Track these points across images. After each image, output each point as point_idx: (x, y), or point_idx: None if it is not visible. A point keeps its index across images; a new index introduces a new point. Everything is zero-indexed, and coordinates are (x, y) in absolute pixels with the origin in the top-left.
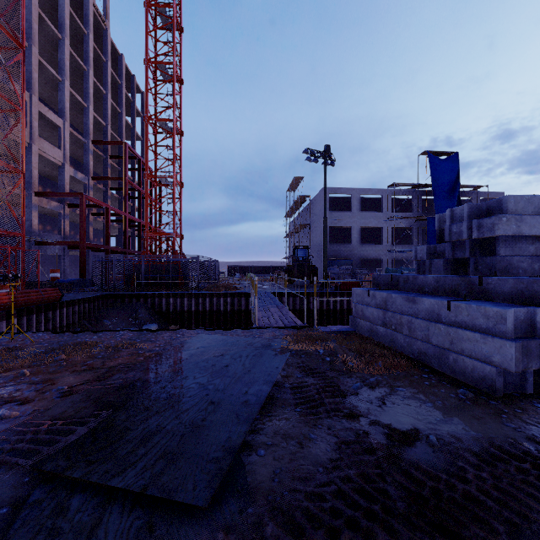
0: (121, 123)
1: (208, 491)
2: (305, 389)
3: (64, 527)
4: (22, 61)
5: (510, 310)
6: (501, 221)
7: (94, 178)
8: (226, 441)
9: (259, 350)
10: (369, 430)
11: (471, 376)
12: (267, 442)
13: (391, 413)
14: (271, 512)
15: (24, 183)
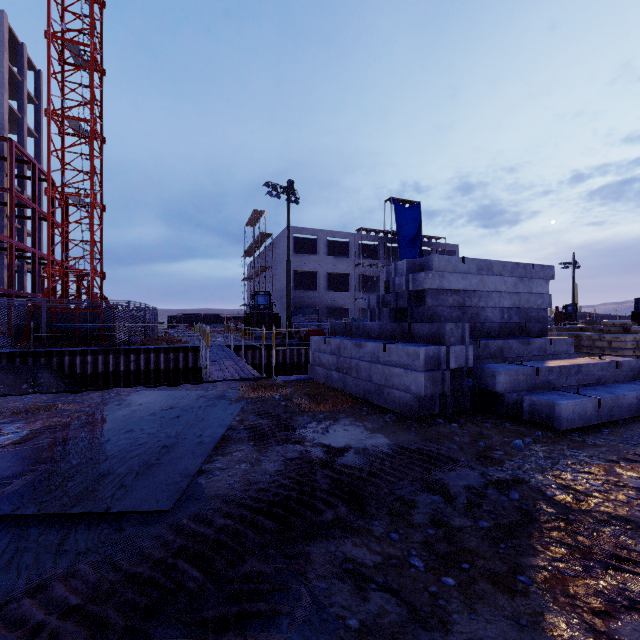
0: (2, 109)
1: (171, 501)
2: (259, 428)
3: (30, 546)
4: None
5: (422, 348)
6: (428, 276)
7: None
8: (183, 470)
9: (213, 401)
10: (311, 450)
11: (398, 405)
12: (222, 467)
13: (332, 437)
14: (226, 505)
15: None
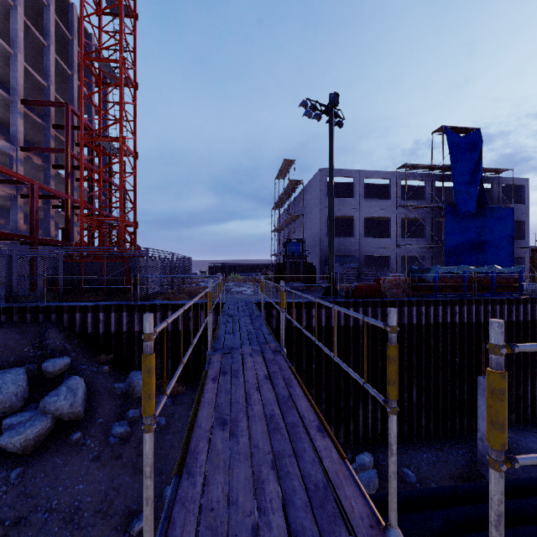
0: (72, 88)
1: None
2: None
3: None
4: None
5: None
6: None
7: (24, 149)
8: None
9: None
10: None
11: None
12: None
13: None
14: None
15: None
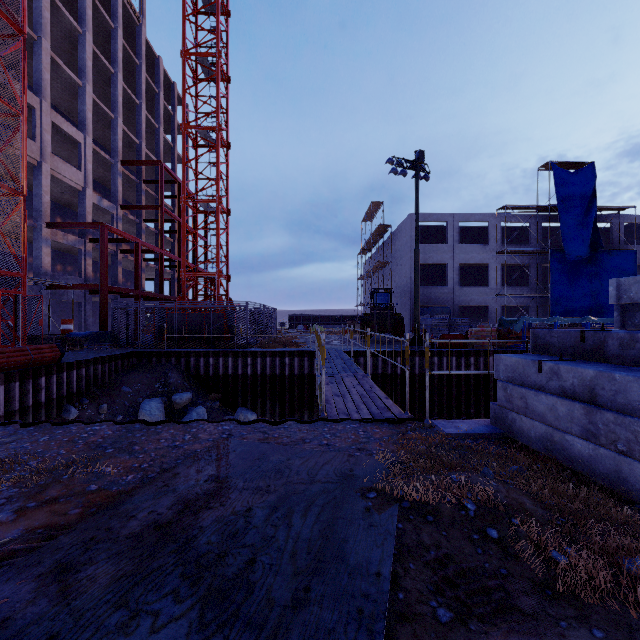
0: (159, 141)
1: None
2: None
3: None
4: (22, 51)
5: None
6: None
7: (123, 207)
8: None
9: (330, 493)
10: None
11: None
12: None
13: None
14: None
15: (24, 208)
